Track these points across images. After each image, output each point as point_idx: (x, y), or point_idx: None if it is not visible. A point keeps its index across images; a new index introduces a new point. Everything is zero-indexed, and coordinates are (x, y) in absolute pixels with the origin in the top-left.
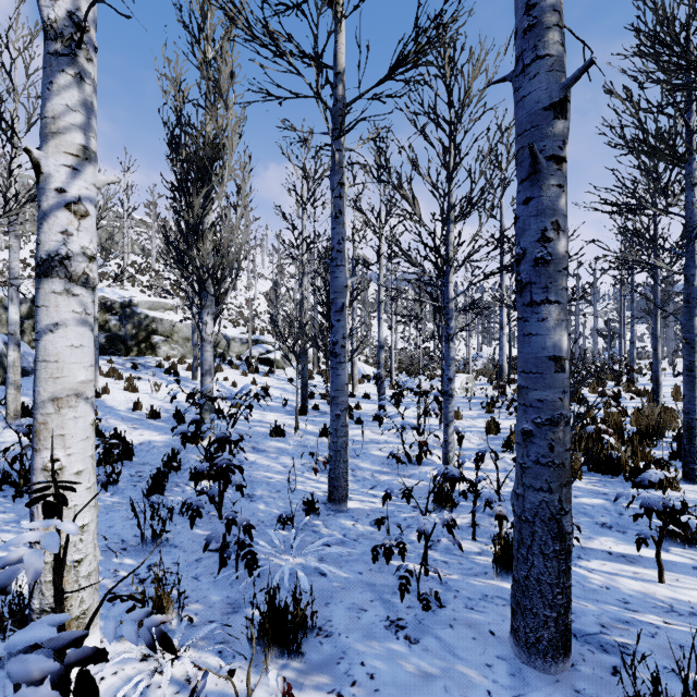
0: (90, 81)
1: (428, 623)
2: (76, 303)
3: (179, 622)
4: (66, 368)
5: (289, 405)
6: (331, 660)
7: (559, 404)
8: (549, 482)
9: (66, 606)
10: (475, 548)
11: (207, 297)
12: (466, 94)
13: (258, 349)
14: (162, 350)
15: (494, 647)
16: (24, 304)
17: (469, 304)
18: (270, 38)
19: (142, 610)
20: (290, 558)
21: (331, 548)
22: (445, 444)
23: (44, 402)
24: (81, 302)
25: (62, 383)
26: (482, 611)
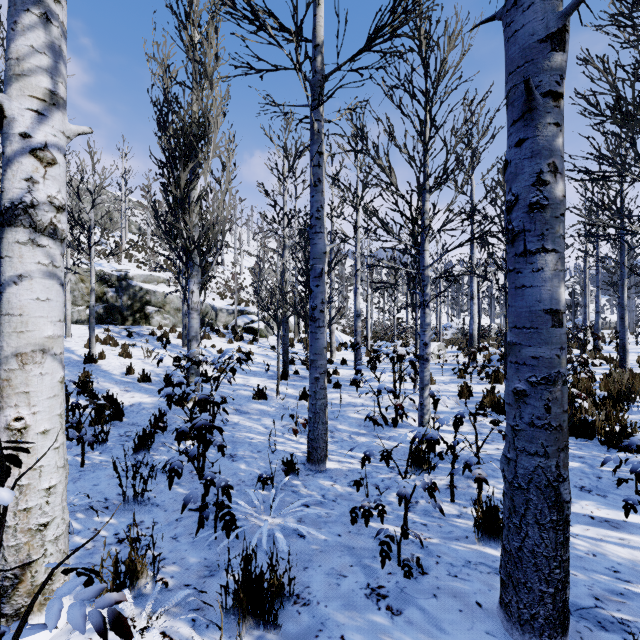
0: (58, 23)
1: (411, 592)
2: (42, 254)
3: (153, 586)
4: (32, 322)
5: (271, 370)
6: (309, 632)
7: (556, 361)
8: (545, 447)
9: (31, 572)
10: (453, 510)
11: (193, 267)
12: (442, 65)
13: (243, 319)
14: (155, 319)
15: (483, 621)
16: None
17: (444, 272)
18: (251, 13)
19: (94, 587)
20: (269, 518)
21: (310, 509)
22: (421, 407)
23: (7, 357)
24: (47, 253)
25: (27, 338)
26: (467, 579)
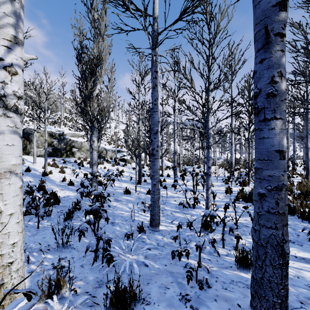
0: (18, 1)
1: (203, 298)
2: (10, 121)
3: (69, 292)
4: (4, 157)
5: (133, 180)
6: None
7: (281, 178)
8: (276, 224)
9: (3, 287)
10: (224, 252)
11: (94, 129)
12: (217, 27)
13: (119, 154)
14: (77, 154)
15: None
16: None
17: (218, 131)
18: (122, 2)
19: (29, 303)
20: (130, 256)
21: (151, 251)
22: (207, 199)
23: None
24: (13, 121)
25: (1, 165)
26: (232, 291)
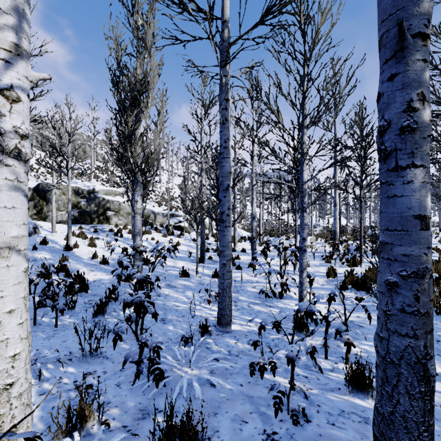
0: None
1: (298, 438)
2: (9, 172)
3: (99, 427)
4: None
5: (192, 256)
6: None
7: (424, 258)
8: (415, 329)
9: None
10: (327, 365)
11: (137, 184)
12: (316, 35)
13: (174, 220)
14: (113, 220)
15: None
16: (28, 191)
17: (317, 186)
18: None
19: None
20: (188, 370)
21: (219, 364)
22: (301, 285)
23: None
24: (13, 171)
25: None
26: (343, 427)
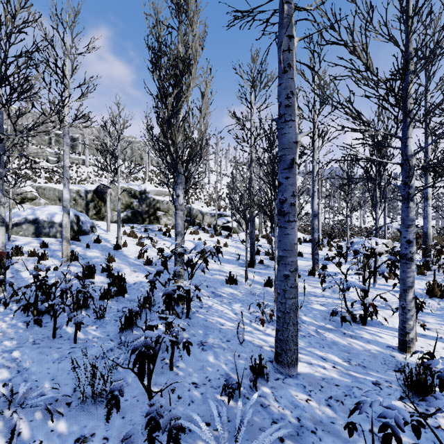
0: None
1: None
2: None
3: None
4: None
5: (241, 259)
6: None
7: None
8: None
9: None
10: None
11: (178, 176)
12: None
13: (222, 220)
14: (163, 220)
15: None
16: (89, 193)
17: (426, 163)
18: None
19: None
20: None
21: None
22: (403, 311)
23: None
24: None
25: None
26: None
